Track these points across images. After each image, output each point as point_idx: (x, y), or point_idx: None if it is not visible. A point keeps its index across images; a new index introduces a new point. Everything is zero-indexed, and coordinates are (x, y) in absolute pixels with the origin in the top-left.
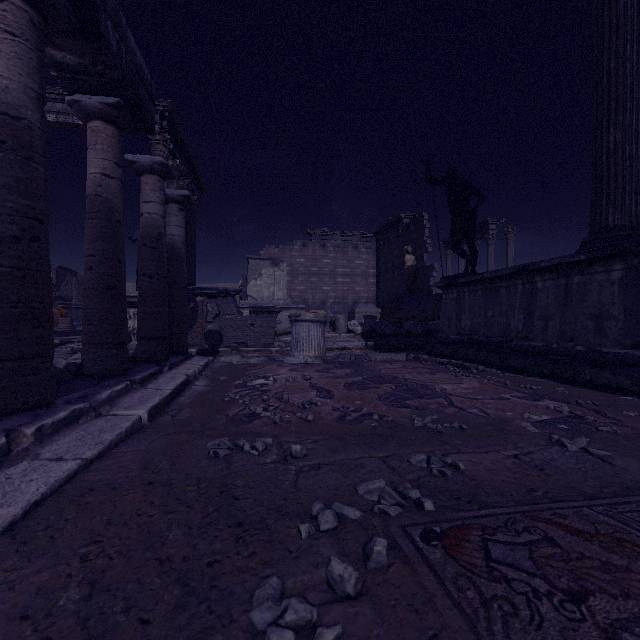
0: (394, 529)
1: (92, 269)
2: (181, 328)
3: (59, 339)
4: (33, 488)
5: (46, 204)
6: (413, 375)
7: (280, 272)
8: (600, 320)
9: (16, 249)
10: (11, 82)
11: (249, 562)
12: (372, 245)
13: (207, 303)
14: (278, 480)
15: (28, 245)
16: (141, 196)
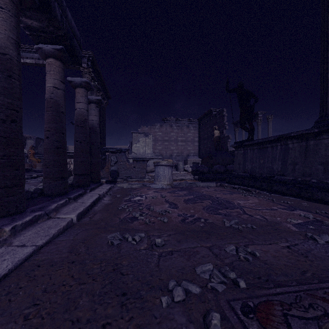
0: (222, 303)
1: (48, 138)
2: (97, 169)
3: (36, 174)
4: (4, 265)
5: (20, 102)
6: (221, 195)
7: (149, 140)
8: (326, 165)
9: (3, 126)
10: (0, 34)
11: (129, 325)
12: (196, 125)
13: (111, 156)
14: (148, 262)
15: (10, 124)
16: (75, 99)
